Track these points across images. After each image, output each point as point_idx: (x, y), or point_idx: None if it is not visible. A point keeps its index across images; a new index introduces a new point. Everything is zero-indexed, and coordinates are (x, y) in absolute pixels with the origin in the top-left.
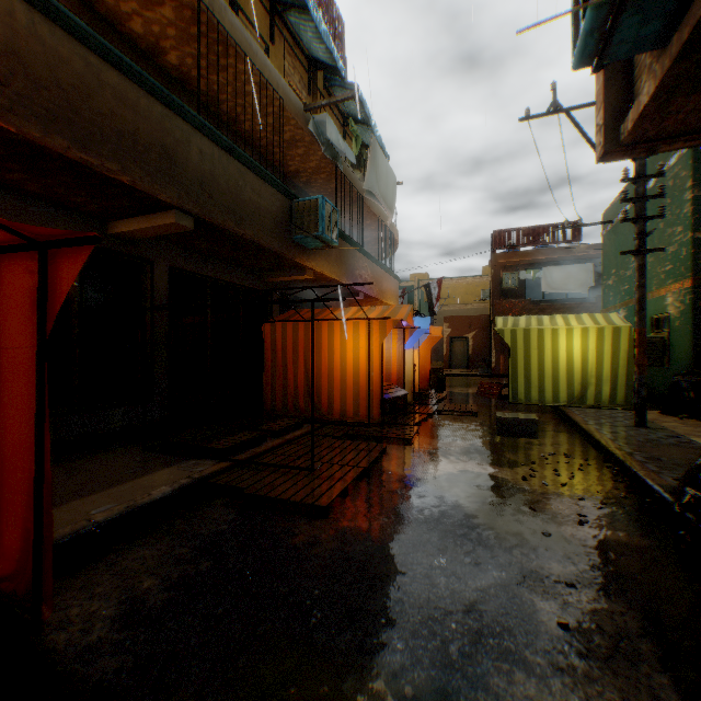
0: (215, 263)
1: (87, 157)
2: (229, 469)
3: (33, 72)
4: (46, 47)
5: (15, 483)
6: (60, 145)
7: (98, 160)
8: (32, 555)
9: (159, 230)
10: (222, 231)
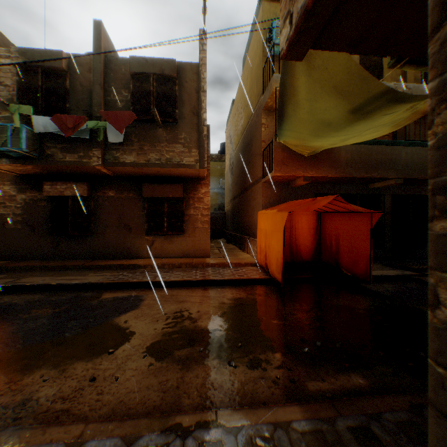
0: (412, 188)
1: (367, 175)
2: (417, 275)
3: (355, 160)
4: (358, 152)
5: (363, 257)
6: (361, 175)
7: (369, 175)
8: (366, 271)
9: (387, 185)
10: (416, 179)
